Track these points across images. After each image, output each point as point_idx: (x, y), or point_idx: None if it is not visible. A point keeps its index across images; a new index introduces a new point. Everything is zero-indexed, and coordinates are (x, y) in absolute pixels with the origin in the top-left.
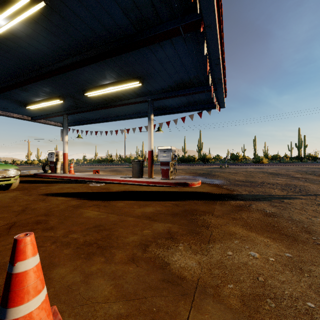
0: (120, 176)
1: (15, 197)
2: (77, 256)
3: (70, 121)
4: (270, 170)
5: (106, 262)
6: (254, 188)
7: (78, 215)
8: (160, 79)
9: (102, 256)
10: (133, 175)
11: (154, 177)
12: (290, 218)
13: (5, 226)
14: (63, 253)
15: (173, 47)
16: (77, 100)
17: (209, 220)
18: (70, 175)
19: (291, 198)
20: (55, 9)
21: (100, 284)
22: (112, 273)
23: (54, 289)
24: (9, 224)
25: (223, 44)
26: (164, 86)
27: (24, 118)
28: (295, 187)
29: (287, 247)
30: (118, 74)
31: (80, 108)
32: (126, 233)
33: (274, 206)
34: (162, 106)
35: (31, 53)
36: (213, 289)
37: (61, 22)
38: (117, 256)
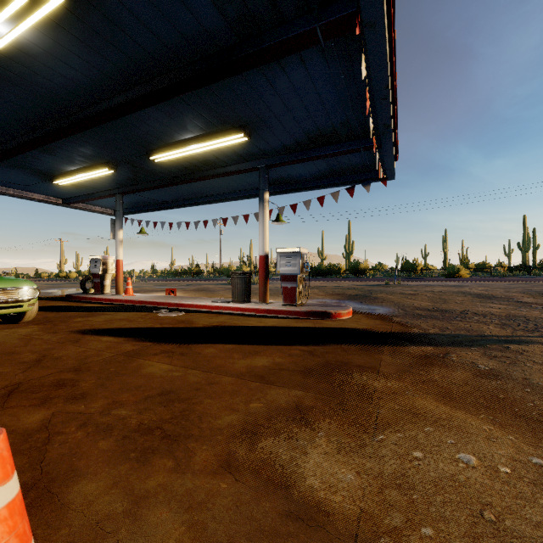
0: (212, 299)
1: (29, 336)
2: (123, 456)
3: (128, 206)
4: (475, 290)
5: (176, 470)
6: (450, 322)
7: (134, 371)
8: (281, 128)
9: (169, 456)
10: (233, 298)
11: (270, 302)
12: (526, 381)
13: (1, 391)
14: (96, 448)
15: (304, 68)
16: (137, 168)
17: (372, 384)
18: (126, 297)
19: (522, 341)
20: (92, 1)
21: (160, 521)
22: (187, 496)
23: (69, 531)
24: (9, 387)
25: (394, 62)
26: (288, 142)
27: (51, 201)
28: (526, 320)
29: (531, 442)
30: (206, 120)
31: (143, 183)
32: (217, 408)
33: (492, 357)
34: (284, 177)
35: (56, 85)
36: (390, 537)
37: (104, 26)
38: (199, 457)
